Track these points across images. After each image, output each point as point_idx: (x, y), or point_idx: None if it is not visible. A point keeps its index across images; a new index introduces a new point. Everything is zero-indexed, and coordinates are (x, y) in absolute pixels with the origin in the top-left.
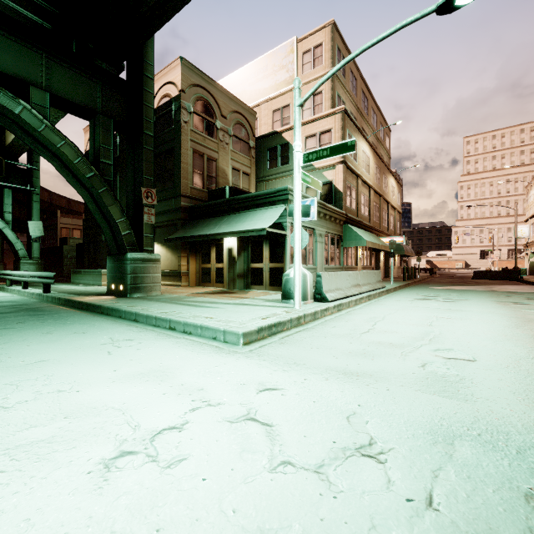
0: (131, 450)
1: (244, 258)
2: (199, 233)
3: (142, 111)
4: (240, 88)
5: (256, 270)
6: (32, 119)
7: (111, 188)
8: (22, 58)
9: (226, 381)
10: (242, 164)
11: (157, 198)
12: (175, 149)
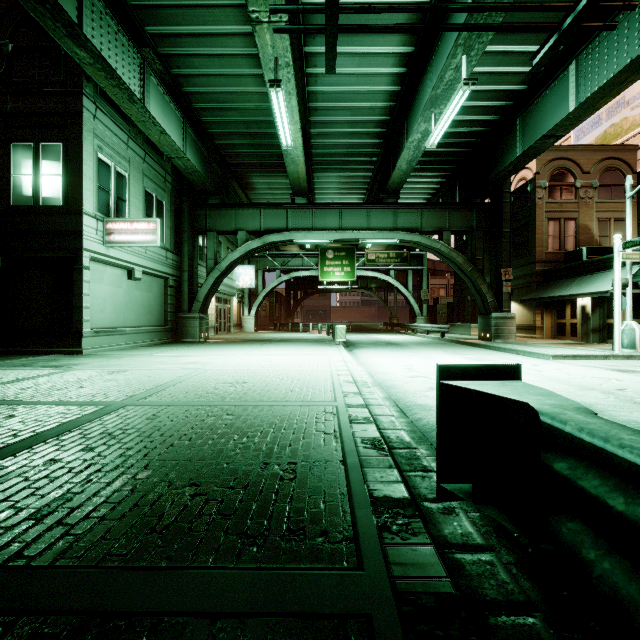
0: (499, 362)
1: (599, 314)
2: (550, 294)
3: (501, 218)
4: (618, 117)
5: (612, 326)
6: (444, 249)
7: (481, 274)
8: (439, 218)
9: (530, 361)
10: (613, 212)
11: (514, 265)
12: (530, 223)
